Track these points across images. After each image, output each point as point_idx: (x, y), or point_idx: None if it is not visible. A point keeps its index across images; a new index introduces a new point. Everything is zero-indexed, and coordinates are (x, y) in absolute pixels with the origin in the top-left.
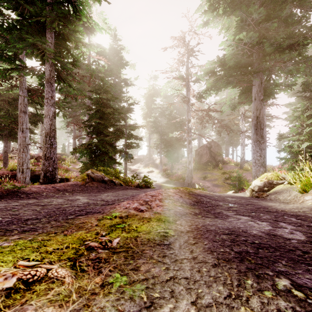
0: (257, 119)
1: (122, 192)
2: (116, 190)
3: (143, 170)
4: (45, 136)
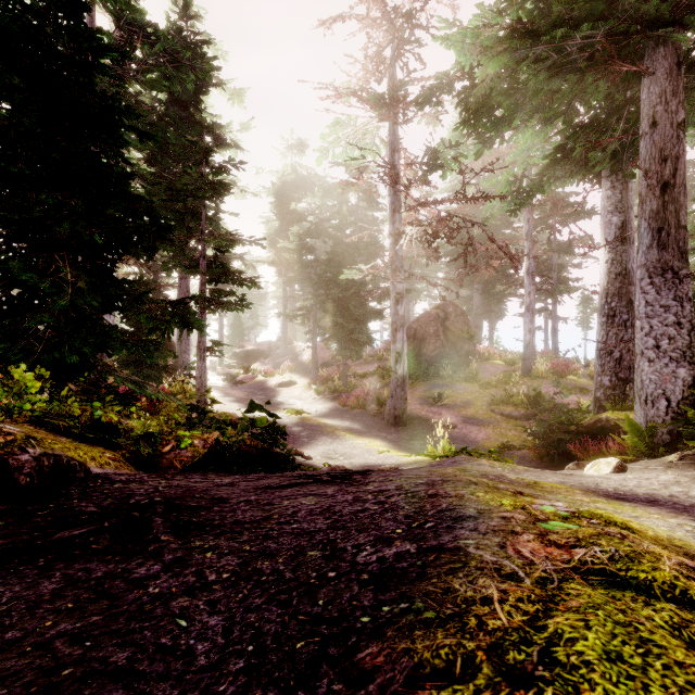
0: (666, 193)
1: None
2: None
3: (267, 381)
4: None
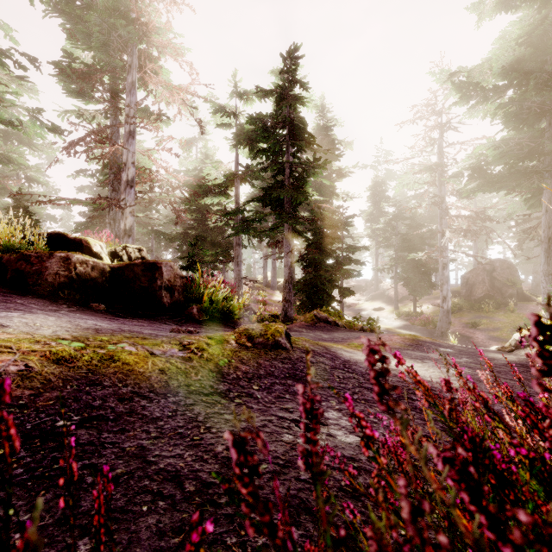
0: (549, 242)
1: (349, 334)
2: (342, 331)
3: (366, 306)
4: (285, 283)
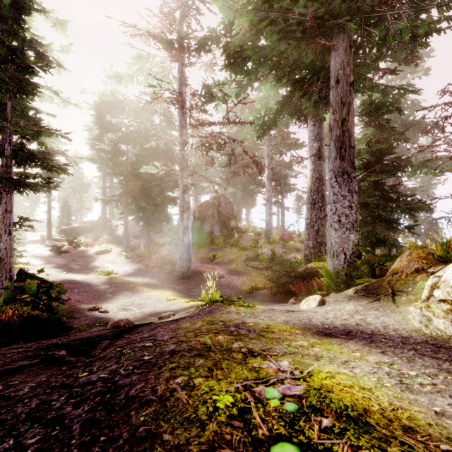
0: (344, 125)
1: None
2: None
3: (88, 250)
4: None
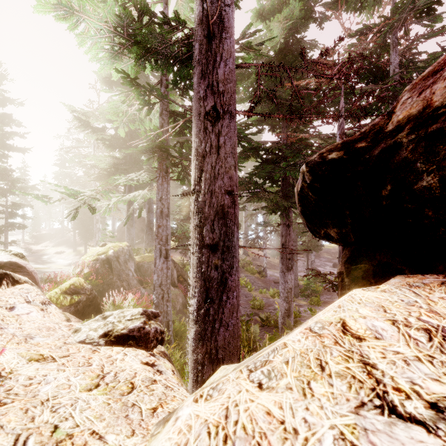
0: (128, 212)
1: None
2: None
3: (50, 251)
4: None
